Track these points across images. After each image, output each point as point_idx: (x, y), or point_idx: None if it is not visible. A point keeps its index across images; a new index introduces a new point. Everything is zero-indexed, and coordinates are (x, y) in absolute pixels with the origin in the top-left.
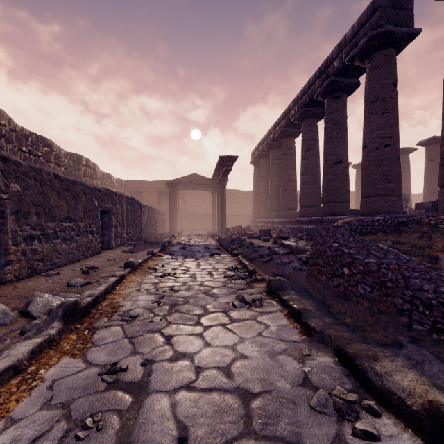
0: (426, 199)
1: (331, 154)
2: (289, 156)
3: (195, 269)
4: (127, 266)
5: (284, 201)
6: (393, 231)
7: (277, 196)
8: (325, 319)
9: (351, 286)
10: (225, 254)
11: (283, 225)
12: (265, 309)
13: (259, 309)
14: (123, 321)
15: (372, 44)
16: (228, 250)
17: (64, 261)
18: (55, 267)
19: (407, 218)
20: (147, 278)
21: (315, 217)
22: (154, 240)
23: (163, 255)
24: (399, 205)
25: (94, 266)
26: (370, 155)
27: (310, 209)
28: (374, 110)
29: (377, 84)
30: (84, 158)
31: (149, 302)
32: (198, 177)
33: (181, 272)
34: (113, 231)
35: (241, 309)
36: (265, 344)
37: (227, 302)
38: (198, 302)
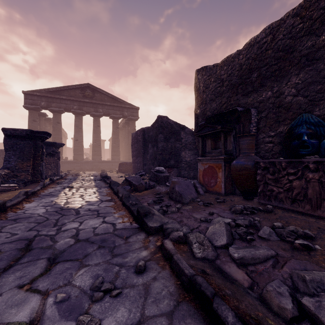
0: None
1: None
2: None
3: None
4: None
5: None
6: None
7: None
8: None
9: None
10: None
11: None
12: None
13: None
14: None
15: None
16: None
17: None
18: None
19: None
20: None
21: None
22: None
23: None
24: None
25: None
26: None
27: None
28: None
29: None
30: None
31: None
32: None
33: None
34: None
35: None
36: None
37: None
38: None
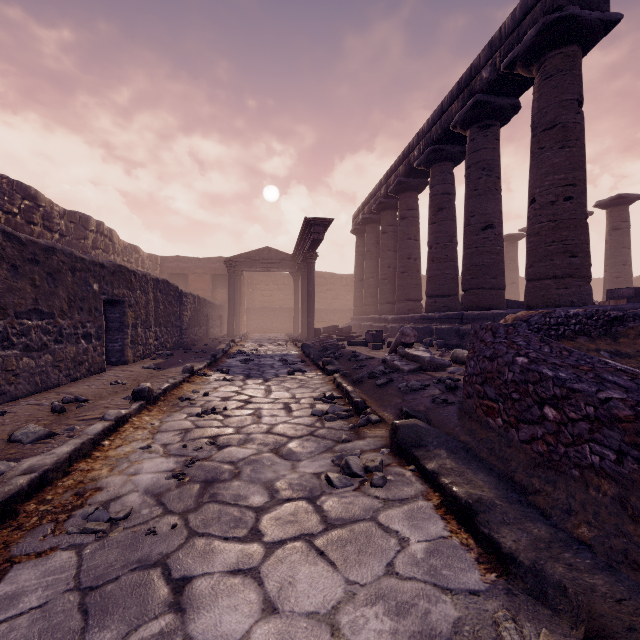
0: (608, 286)
1: (476, 214)
2: (410, 220)
3: (262, 399)
4: (138, 398)
5: (402, 288)
6: (601, 333)
7: (391, 281)
8: (529, 527)
9: (564, 444)
10: (313, 372)
11: (401, 324)
12: (392, 490)
13: (381, 490)
14: (89, 533)
15: (545, 37)
16: (318, 363)
17: (25, 387)
18: (4, 400)
19: (625, 312)
20: (172, 419)
21: (451, 312)
22: (202, 348)
23: (211, 374)
24: (587, 293)
25: (78, 397)
26: (541, 213)
27: (443, 300)
28: (549, 143)
29: (552, 101)
30: (93, 220)
31: (161, 477)
32: (273, 252)
33: (236, 405)
34: (129, 334)
35: (345, 492)
36: (406, 604)
37: (316, 472)
38: (260, 473)
